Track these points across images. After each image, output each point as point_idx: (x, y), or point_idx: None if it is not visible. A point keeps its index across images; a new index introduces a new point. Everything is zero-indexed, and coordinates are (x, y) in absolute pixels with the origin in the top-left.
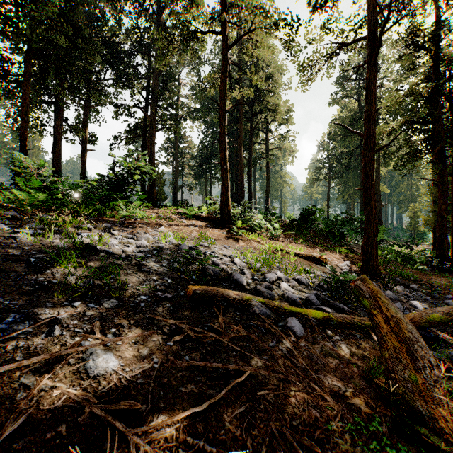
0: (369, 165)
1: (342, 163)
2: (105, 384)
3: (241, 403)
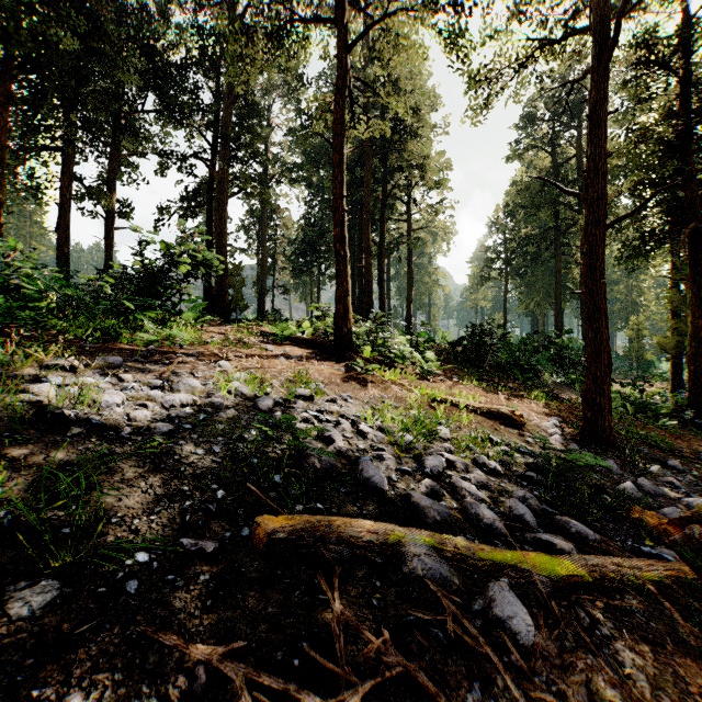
0: (597, 251)
1: (527, 253)
2: None
3: None
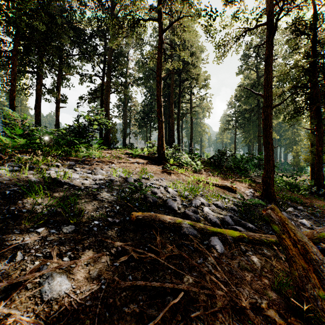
0: (268, 118)
1: (245, 117)
2: (56, 308)
3: (176, 321)
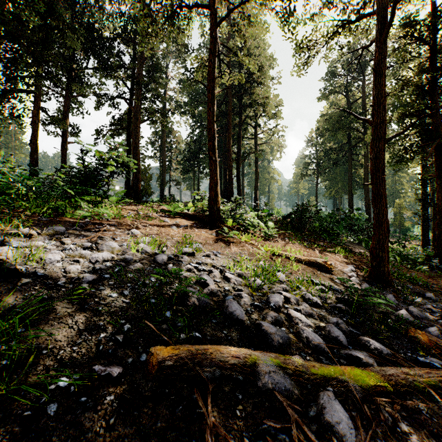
0: (380, 157)
1: (331, 159)
2: None
3: None
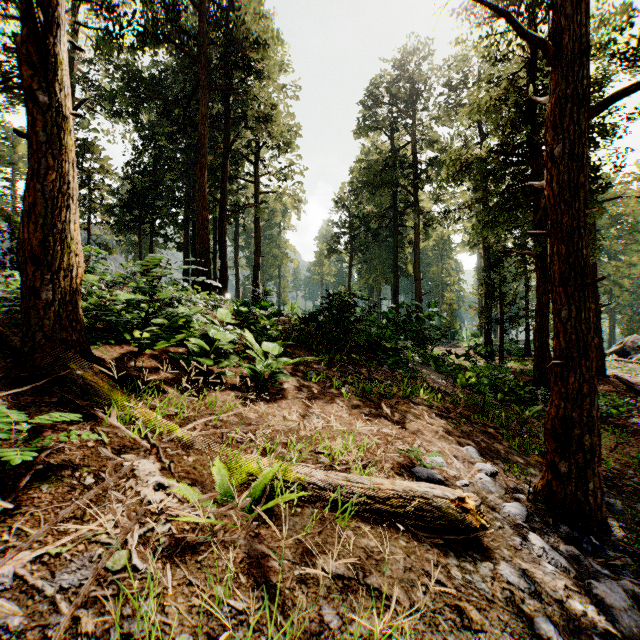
0: (579, 154)
1: (370, 230)
2: None
3: None
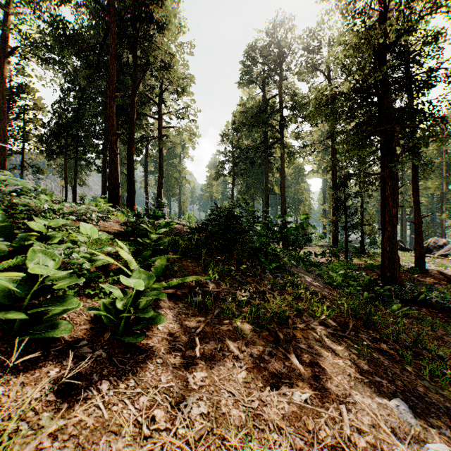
0: None
1: (247, 159)
2: None
3: None
